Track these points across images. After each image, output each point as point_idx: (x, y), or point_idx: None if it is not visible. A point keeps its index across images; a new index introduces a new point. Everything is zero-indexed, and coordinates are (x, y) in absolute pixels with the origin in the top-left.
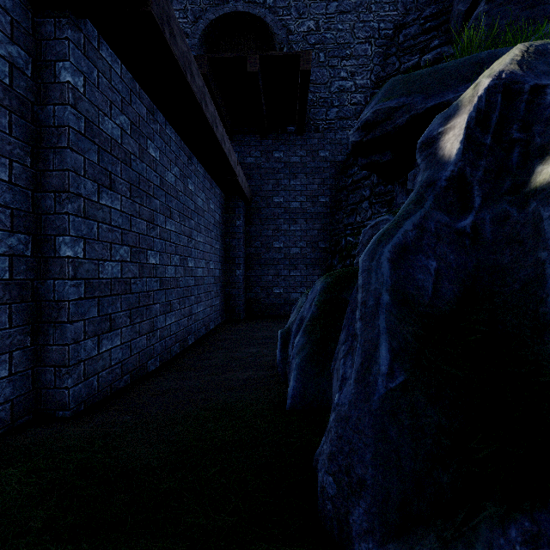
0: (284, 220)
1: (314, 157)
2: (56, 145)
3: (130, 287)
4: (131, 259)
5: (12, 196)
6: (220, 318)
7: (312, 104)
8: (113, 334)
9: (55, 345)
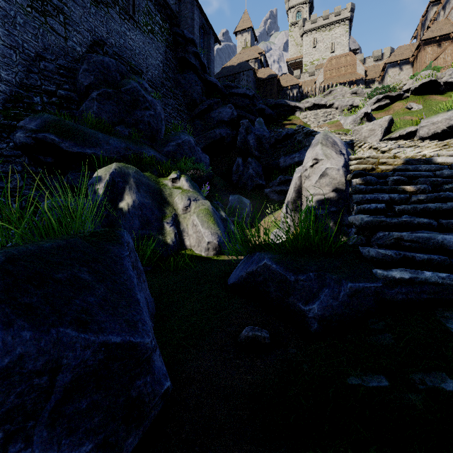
0: None
1: None
2: None
3: None
4: None
5: None
6: None
7: None
8: None
9: None
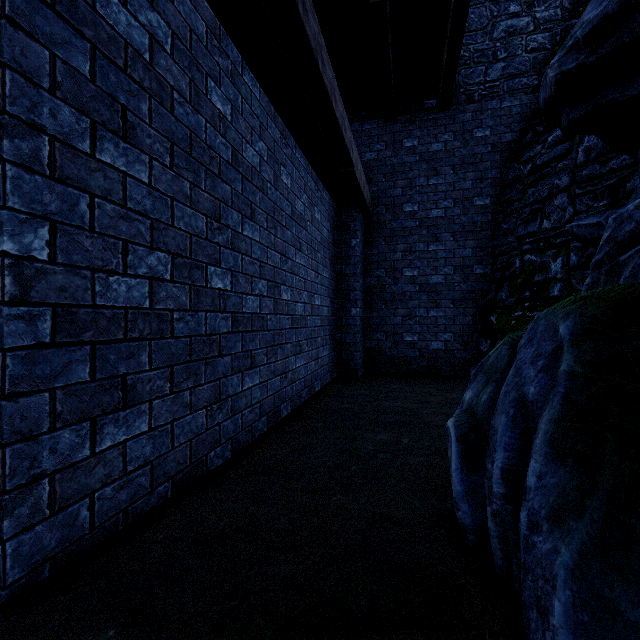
0: (419, 236)
1: (467, 140)
2: None
3: (171, 326)
4: (172, 276)
5: None
6: (329, 375)
7: (462, 63)
8: (132, 413)
9: None
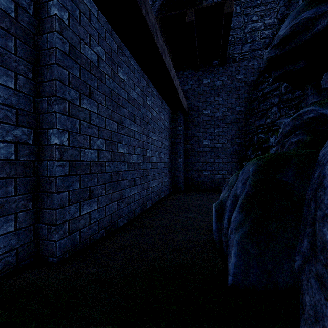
0: (210, 125)
1: (233, 80)
2: (48, 63)
3: (104, 168)
4: (105, 148)
5: (17, 99)
6: (168, 190)
7: (231, 43)
8: (92, 201)
9: (47, 208)
